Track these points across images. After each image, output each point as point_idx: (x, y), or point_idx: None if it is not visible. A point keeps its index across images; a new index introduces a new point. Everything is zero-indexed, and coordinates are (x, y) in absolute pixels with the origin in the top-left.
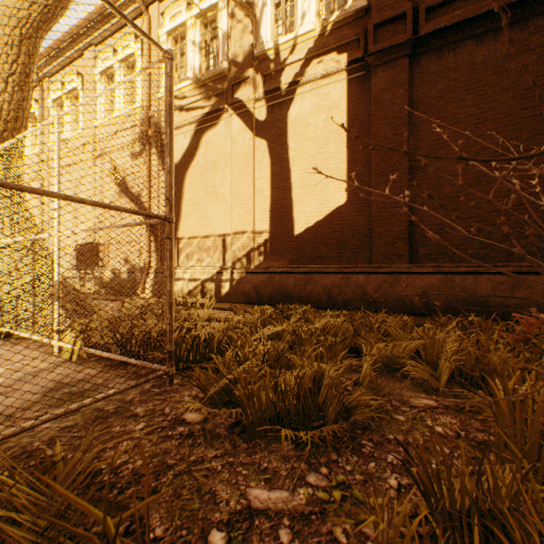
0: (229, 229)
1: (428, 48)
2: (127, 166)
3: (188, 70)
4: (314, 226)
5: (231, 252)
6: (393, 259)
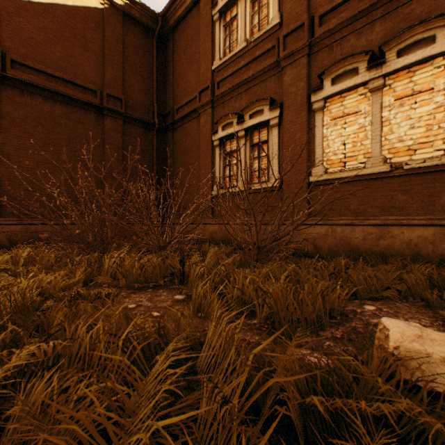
0: None
1: (14, 85)
2: None
3: None
4: None
5: None
6: None
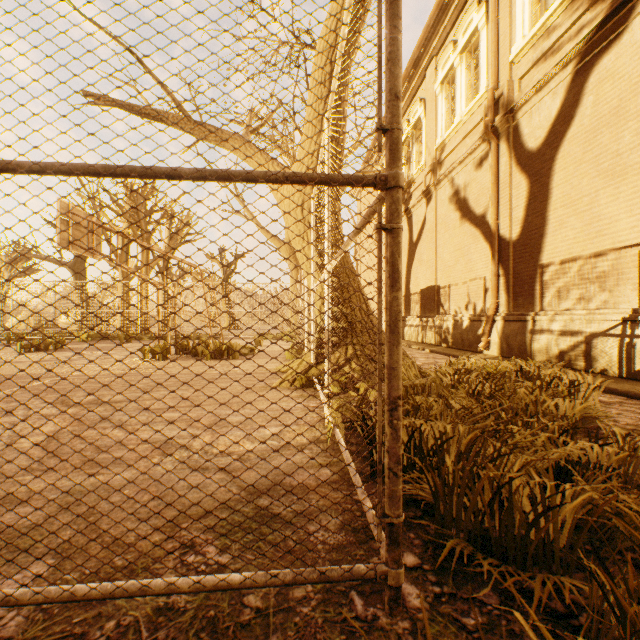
0: None
1: None
2: (469, 181)
3: None
4: None
5: None
6: None
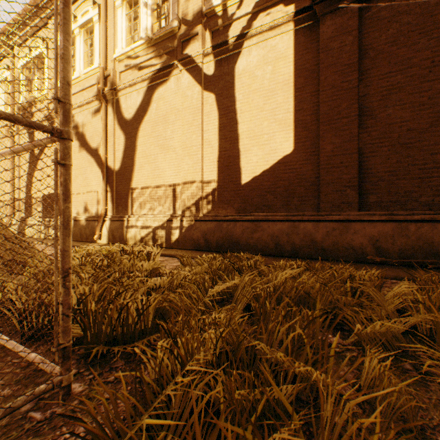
0: (178, 179)
1: None
2: (87, 122)
3: (141, 31)
4: (261, 175)
5: (181, 200)
6: (342, 207)
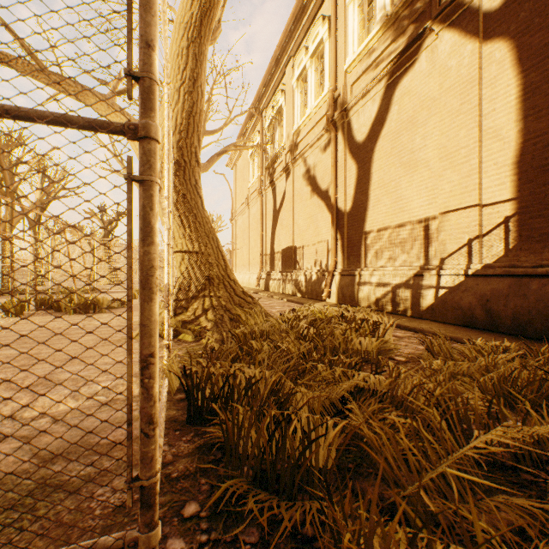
0: (433, 209)
1: None
2: (317, 162)
3: (376, 14)
4: None
5: (437, 243)
6: None
